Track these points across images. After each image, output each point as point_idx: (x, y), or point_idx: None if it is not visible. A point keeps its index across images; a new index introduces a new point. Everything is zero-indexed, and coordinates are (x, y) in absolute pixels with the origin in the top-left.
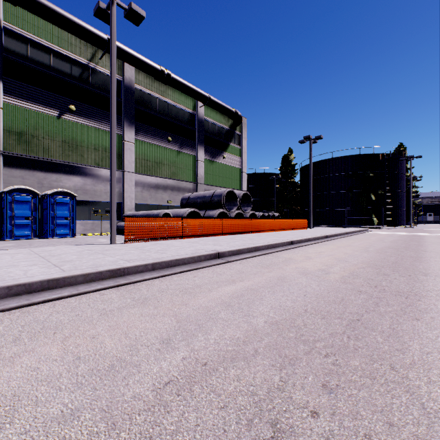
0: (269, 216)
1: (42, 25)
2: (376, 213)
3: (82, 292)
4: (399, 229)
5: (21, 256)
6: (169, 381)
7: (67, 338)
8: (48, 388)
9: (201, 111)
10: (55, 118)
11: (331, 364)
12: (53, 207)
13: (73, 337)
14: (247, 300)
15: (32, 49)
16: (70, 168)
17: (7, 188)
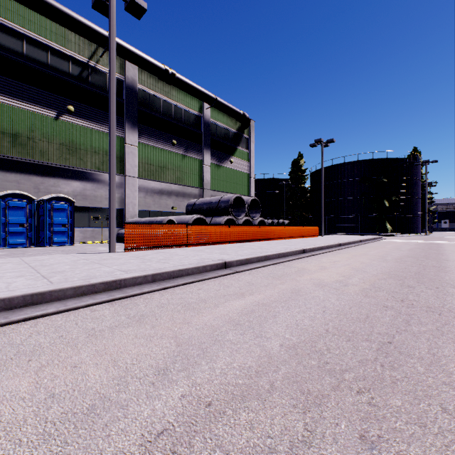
0: (278, 223)
1: (39, 20)
2: (390, 220)
3: (70, 308)
4: (414, 237)
5: (9, 266)
6: (162, 431)
7: (42, 367)
8: (5, 441)
9: (208, 113)
10: (52, 119)
11: (367, 404)
12: (50, 213)
13: (51, 366)
14: (258, 317)
15: (28, 45)
16: (69, 172)
17: (0, 193)
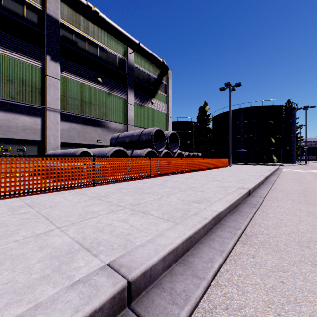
0: (193, 155)
1: None
2: (275, 153)
3: None
4: (299, 166)
5: None
6: None
7: None
8: None
9: (131, 57)
10: None
11: None
12: None
13: None
14: None
15: None
16: None
17: None
